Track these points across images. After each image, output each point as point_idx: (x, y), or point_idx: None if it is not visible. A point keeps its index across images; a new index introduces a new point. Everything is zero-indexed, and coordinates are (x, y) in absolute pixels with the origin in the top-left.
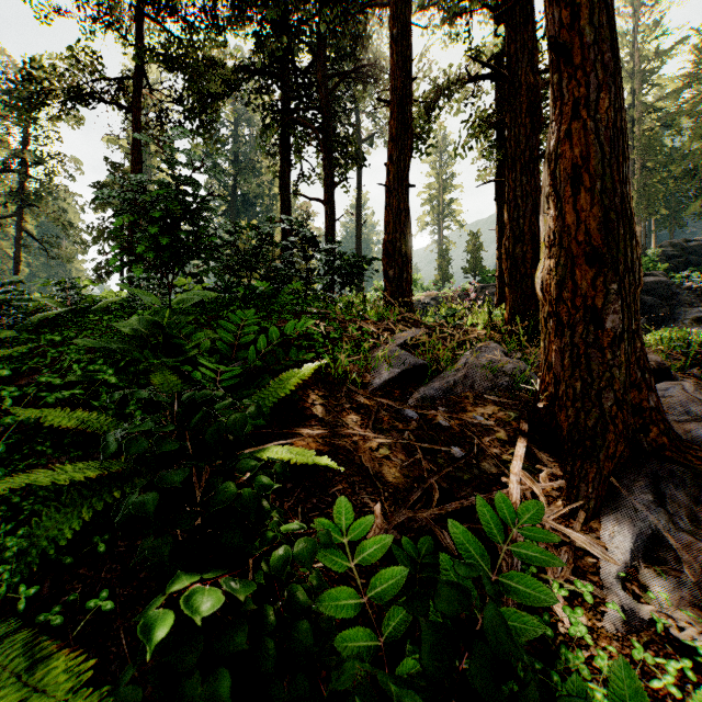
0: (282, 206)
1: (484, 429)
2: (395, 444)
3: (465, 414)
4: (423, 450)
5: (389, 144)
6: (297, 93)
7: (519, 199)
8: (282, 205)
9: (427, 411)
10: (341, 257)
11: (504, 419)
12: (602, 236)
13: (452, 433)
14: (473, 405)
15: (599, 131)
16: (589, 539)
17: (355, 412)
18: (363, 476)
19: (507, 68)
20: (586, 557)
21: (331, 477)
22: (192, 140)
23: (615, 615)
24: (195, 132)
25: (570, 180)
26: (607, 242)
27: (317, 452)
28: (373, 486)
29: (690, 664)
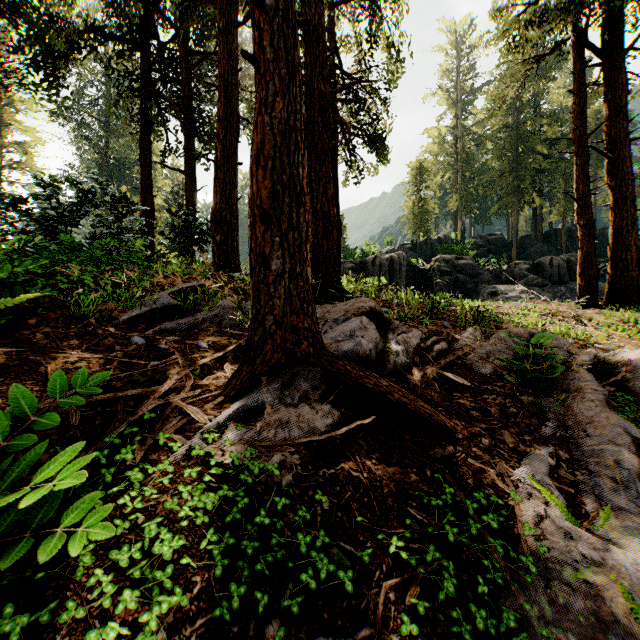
0: (142, 173)
1: (198, 350)
2: (98, 360)
3: (193, 341)
4: (125, 364)
5: (217, 123)
6: (159, 66)
7: (313, 182)
8: (142, 172)
9: (132, 333)
10: (191, 224)
11: (224, 344)
12: (270, 202)
13: (163, 353)
14: (207, 335)
15: (274, 124)
16: (200, 410)
17: (78, 338)
18: (38, 380)
19: (305, 74)
20: (197, 423)
21: (2, 381)
22: (36, 93)
23: (181, 452)
24: (39, 85)
25: (256, 159)
26: (273, 207)
27: (3, 364)
28: (43, 387)
29: (200, 469)
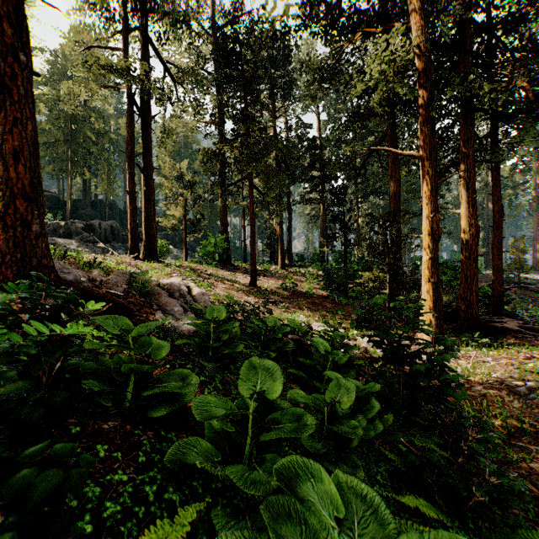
0: None
1: None
2: None
3: None
4: None
5: None
6: None
7: None
8: None
9: None
10: None
11: None
12: (32, 189)
13: None
14: None
15: (29, 139)
16: None
17: None
18: None
19: None
20: None
21: None
22: None
23: None
24: None
25: (14, 156)
26: (34, 192)
27: None
28: None
29: None
